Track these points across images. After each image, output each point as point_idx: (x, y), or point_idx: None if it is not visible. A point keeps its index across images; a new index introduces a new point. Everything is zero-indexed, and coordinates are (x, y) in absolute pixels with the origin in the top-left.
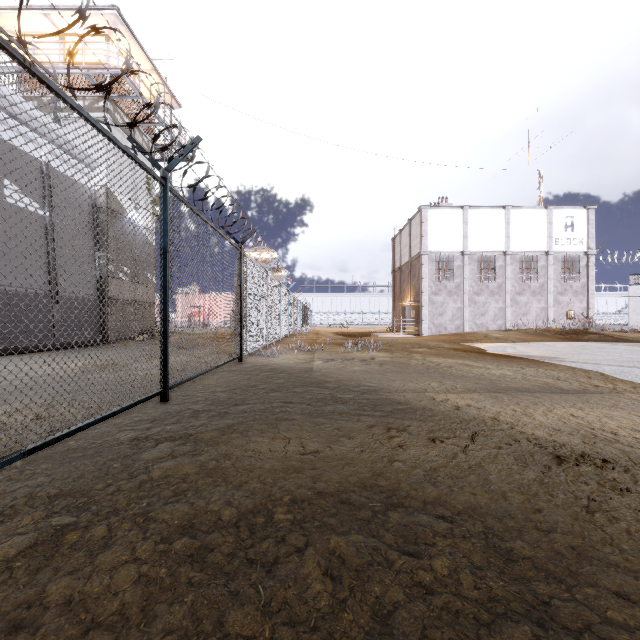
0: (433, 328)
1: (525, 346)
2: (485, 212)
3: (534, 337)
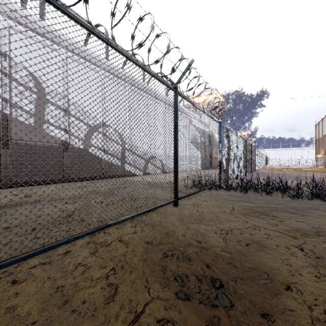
0: None
1: None
2: None
3: None
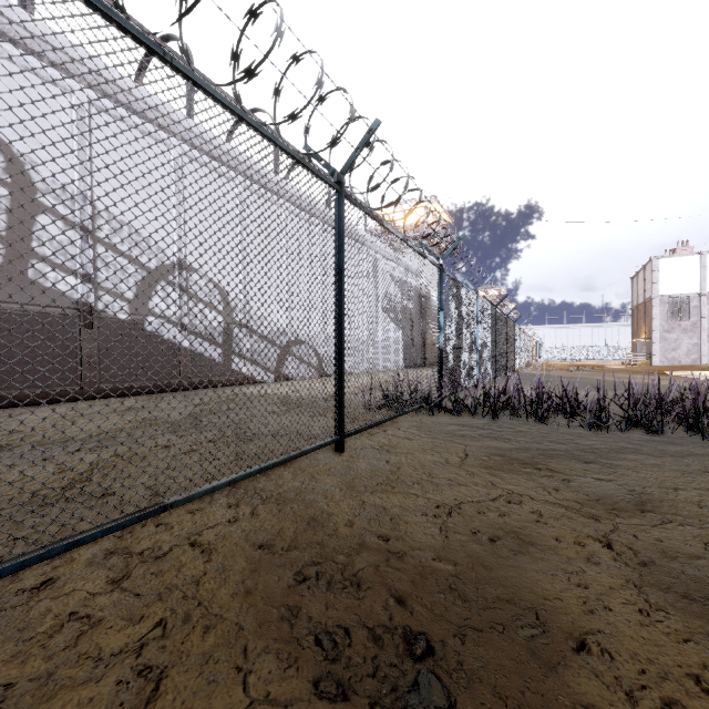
0: (665, 361)
1: None
2: None
3: None
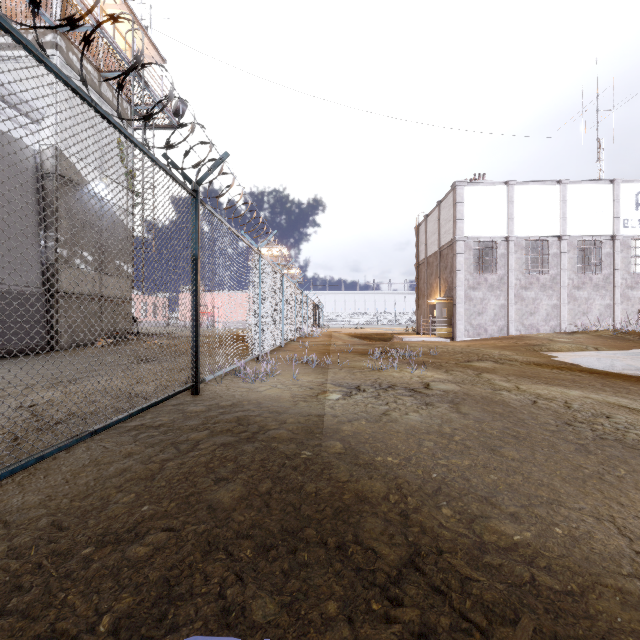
0: (470, 330)
1: (631, 358)
2: (535, 188)
3: (616, 342)
